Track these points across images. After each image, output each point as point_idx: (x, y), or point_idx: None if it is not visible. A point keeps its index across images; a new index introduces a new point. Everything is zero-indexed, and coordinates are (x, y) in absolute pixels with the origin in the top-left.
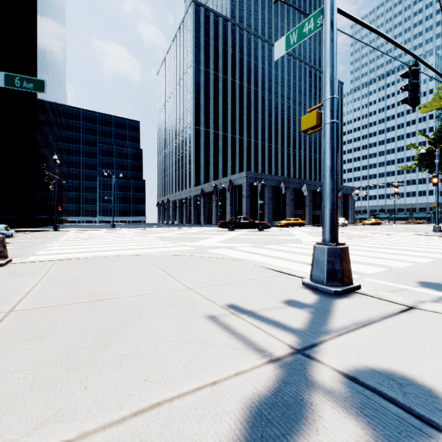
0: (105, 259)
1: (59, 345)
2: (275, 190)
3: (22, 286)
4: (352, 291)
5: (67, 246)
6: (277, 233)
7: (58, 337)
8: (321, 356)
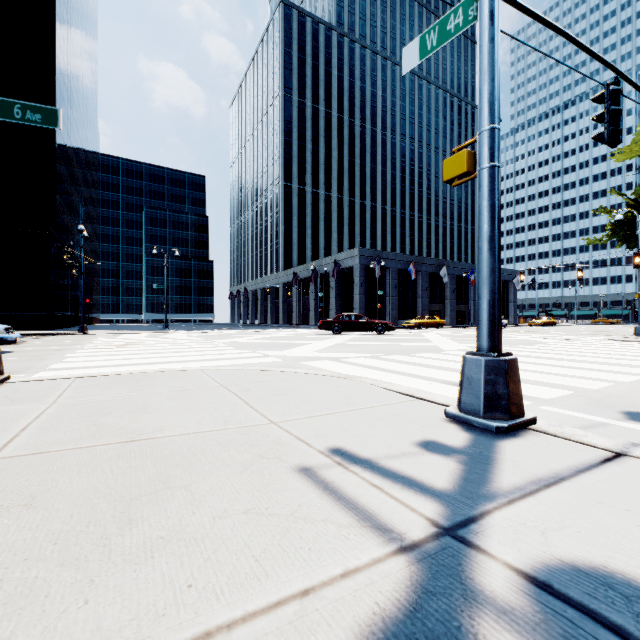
0: (148, 376)
1: (56, 519)
2: (401, 276)
3: (17, 419)
4: (524, 427)
5: (95, 356)
6: (404, 337)
7: (56, 504)
8: (485, 541)
